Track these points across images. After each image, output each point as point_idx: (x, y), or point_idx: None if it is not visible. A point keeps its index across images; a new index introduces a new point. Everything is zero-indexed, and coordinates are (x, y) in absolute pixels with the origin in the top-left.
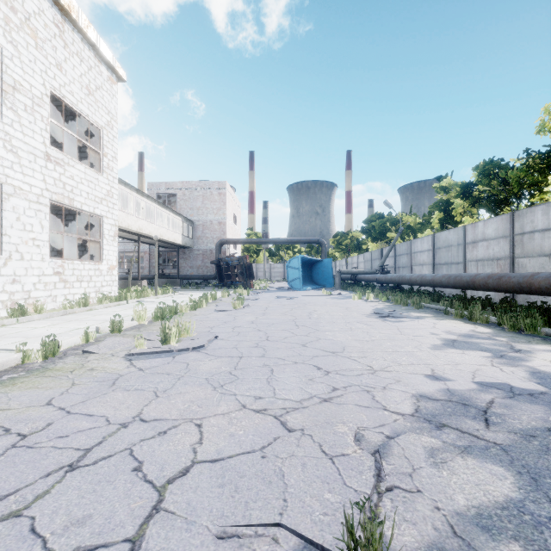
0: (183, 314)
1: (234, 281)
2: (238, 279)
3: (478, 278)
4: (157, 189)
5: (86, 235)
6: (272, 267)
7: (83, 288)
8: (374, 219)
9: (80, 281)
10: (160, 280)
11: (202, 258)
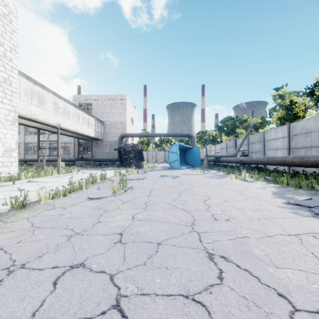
0: (37, 206)
1: (129, 162)
2: (132, 161)
3: None
4: (79, 100)
5: None
6: (157, 153)
7: None
8: (227, 120)
9: None
10: (80, 161)
11: (110, 147)
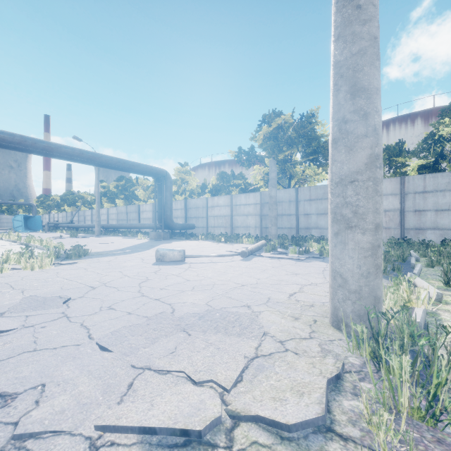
0: None
1: None
2: None
3: (93, 225)
4: None
5: None
6: None
7: None
8: (68, 194)
9: None
10: None
11: None
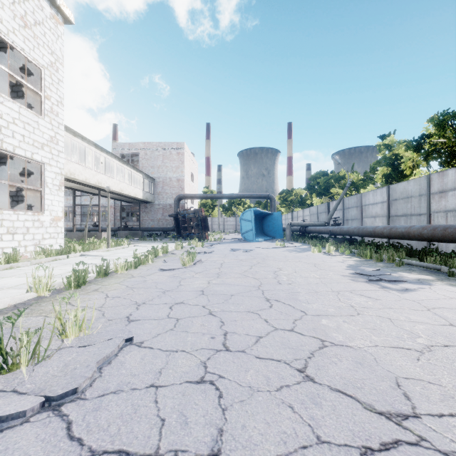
0: (117, 275)
1: (190, 232)
2: (194, 231)
3: None
4: (122, 149)
5: (30, 184)
6: (225, 220)
7: (16, 241)
8: (318, 176)
9: (12, 234)
10: (123, 232)
11: (162, 212)
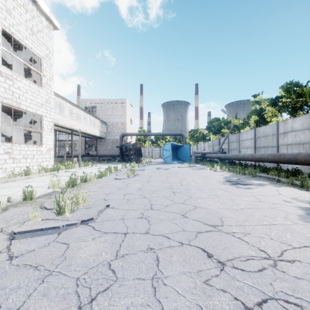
0: (91, 182)
1: (130, 158)
2: (133, 157)
3: (300, 156)
4: (85, 103)
5: (33, 128)
6: (153, 150)
7: (27, 163)
8: (214, 121)
9: (25, 158)
10: (86, 157)
11: (112, 144)
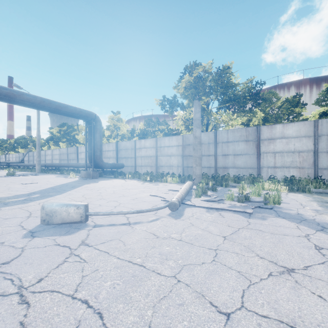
0: None
1: None
2: None
3: None
4: None
5: None
6: None
7: None
8: (21, 138)
9: None
10: None
11: None
